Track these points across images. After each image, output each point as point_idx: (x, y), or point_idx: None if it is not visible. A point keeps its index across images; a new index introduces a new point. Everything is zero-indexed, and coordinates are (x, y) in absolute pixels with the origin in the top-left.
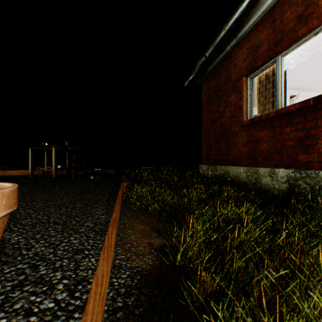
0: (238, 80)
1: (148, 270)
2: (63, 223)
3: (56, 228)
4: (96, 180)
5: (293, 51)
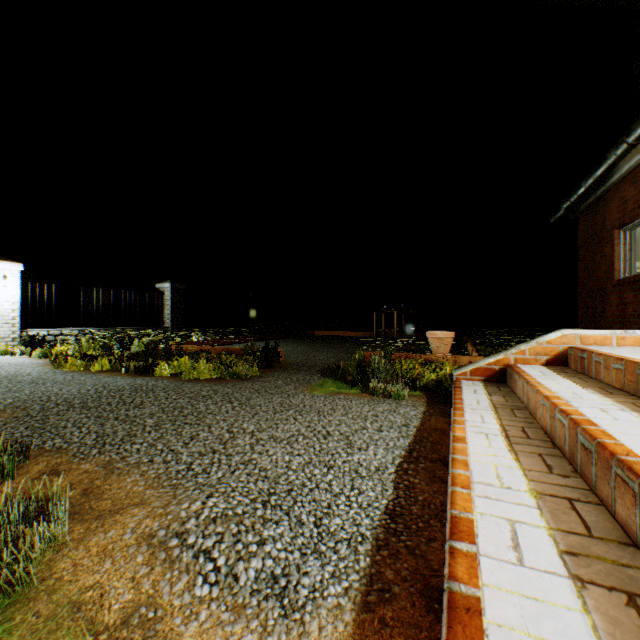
0: (611, 230)
1: None
2: None
3: None
4: None
5: None
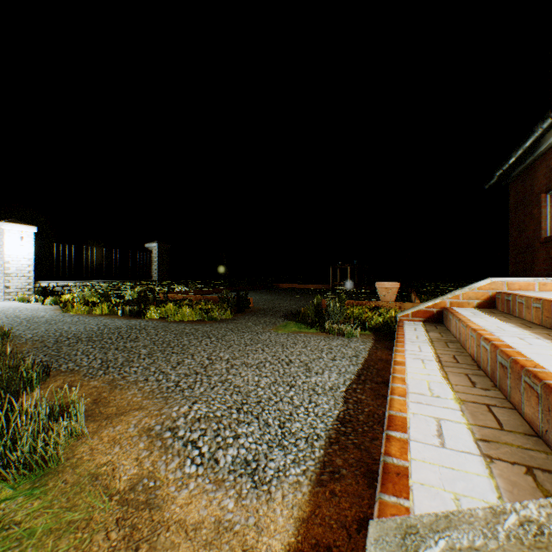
0: (538, 194)
1: None
2: None
3: None
4: None
5: None
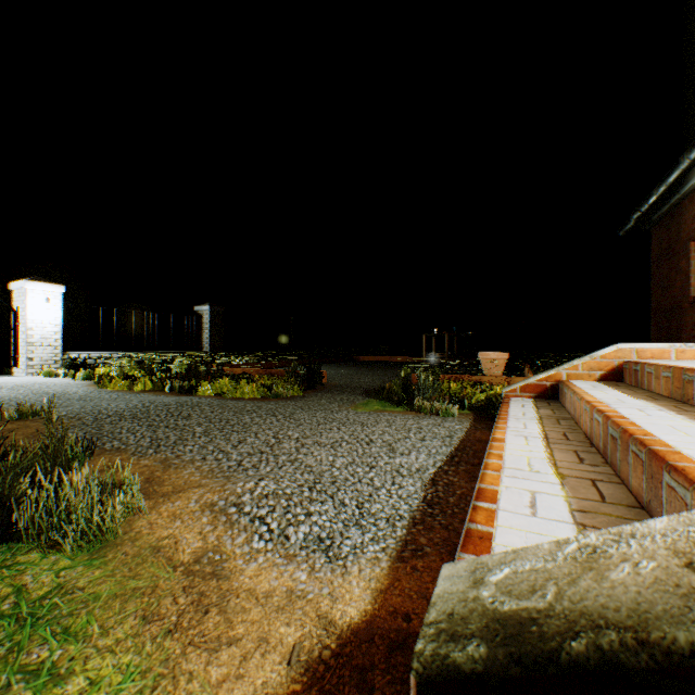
0: (686, 242)
1: None
2: None
3: None
4: None
5: None
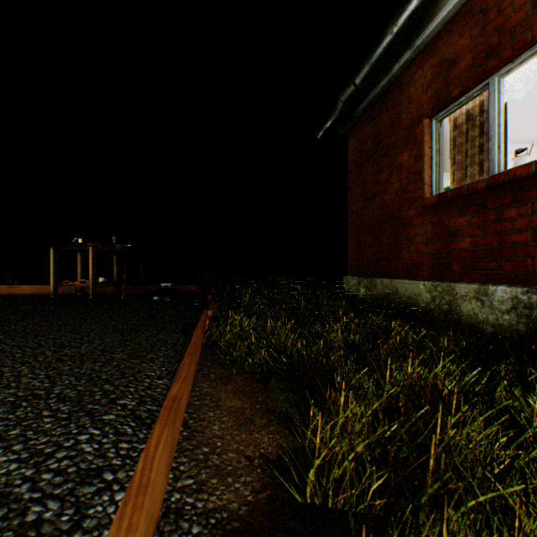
0: (414, 124)
1: (243, 517)
2: (76, 399)
3: (57, 413)
4: (162, 303)
5: (522, 65)
